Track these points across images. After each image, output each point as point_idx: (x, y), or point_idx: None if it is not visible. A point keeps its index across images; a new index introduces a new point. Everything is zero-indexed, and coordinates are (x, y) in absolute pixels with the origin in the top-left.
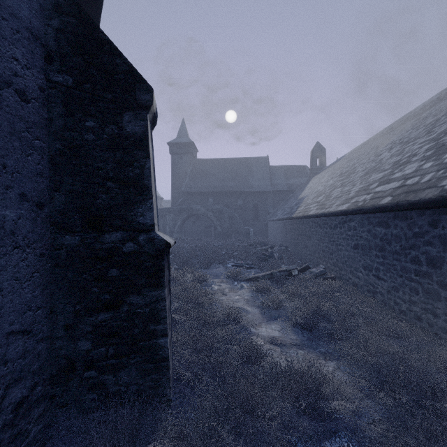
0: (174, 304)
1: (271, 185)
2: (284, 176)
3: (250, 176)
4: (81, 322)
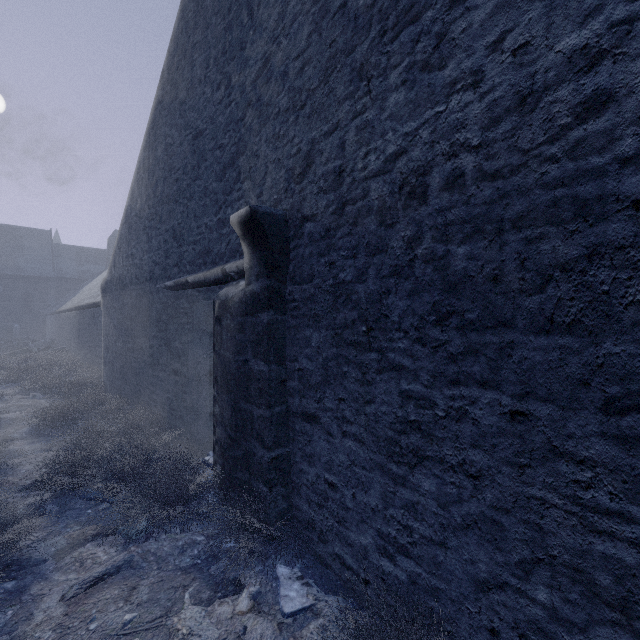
0: None
1: (54, 270)
2: (76, 260)
3: (18, 253)
4: None
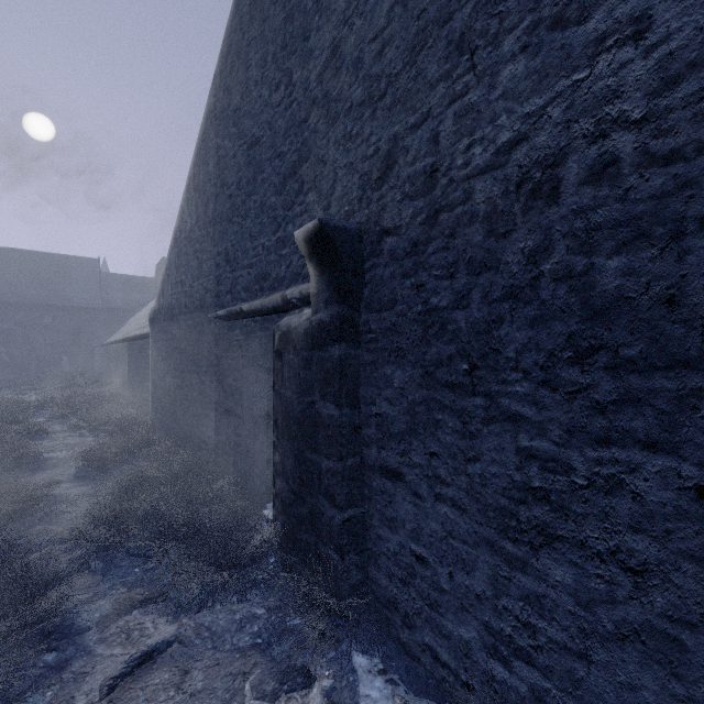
0: None
1: (102, 300)
2: (124, 289)
3: (67, 283)
4: None
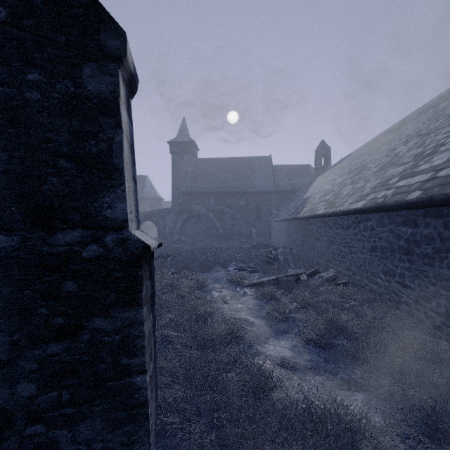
0: (168, 315)
1: (274, 185)
2: (288, 176)
3: (252, 176)
4: (21, 357)
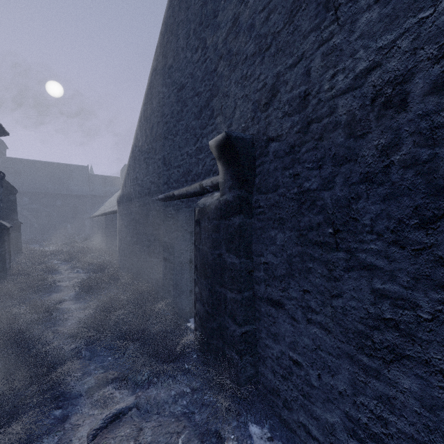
0: None
1: (89, 190)
2: (102, 184)
3: (70, 181)
4: None
